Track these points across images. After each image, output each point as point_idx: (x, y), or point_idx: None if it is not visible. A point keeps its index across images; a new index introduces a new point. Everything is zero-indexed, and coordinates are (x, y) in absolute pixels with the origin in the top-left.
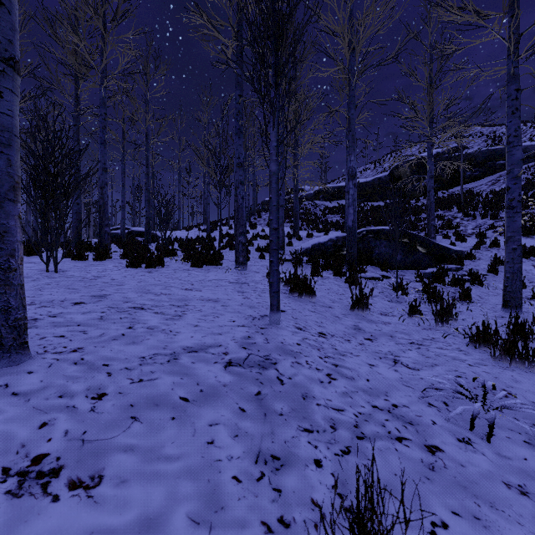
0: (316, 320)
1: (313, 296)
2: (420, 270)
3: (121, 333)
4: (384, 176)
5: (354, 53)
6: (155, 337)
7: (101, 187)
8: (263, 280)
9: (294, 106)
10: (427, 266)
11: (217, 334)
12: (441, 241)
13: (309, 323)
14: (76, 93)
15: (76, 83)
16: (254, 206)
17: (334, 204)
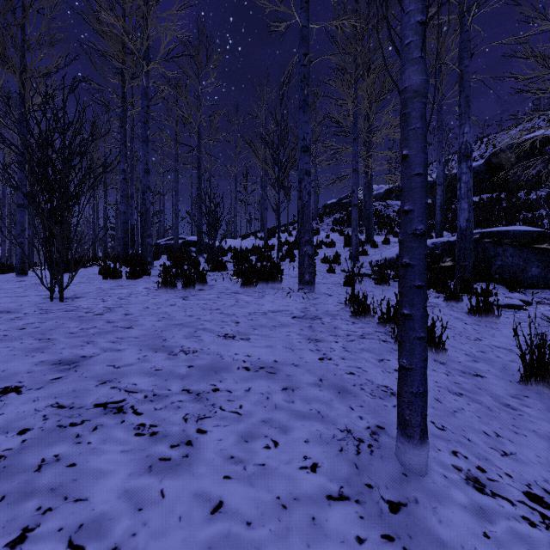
0: (482, 428)
1: (441, 350)
2: None
3: None
4: (478, 166)
5: None
6: None
7: (143, 192)
8: (342, 310)
9: (372, 76)
10: None
11: None
12: None
13: (478, 446)
14: (123, 91)
15: (123, 80)
16: (315, 209)
17: None
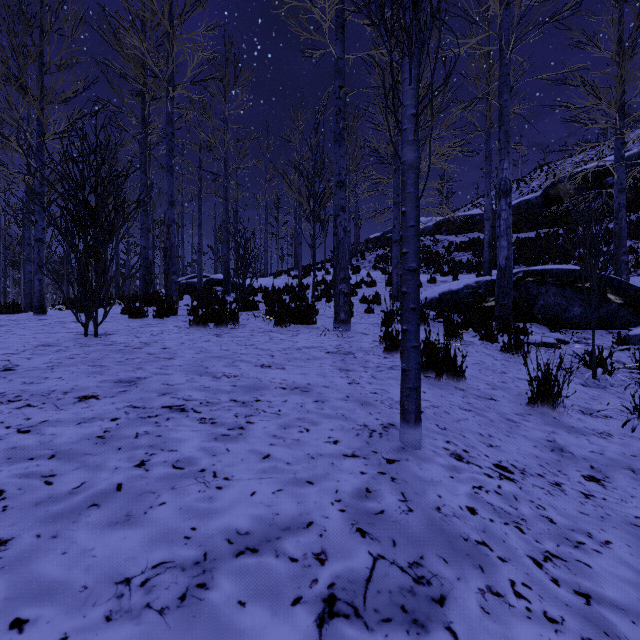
0: (479, 431)
1: (461, 378)
2: (615, 330)
3: (117, 481)
4: (535, 198)
5: (509, 11)
6: (177, 496)
7: (167, 225)
8: (375, 347)
9: None
10: (626, 324)
11: (304, 484)
12: (638, 284)
13: (470, 440)
14: (143, 114)
15: (143, 102)
16: (356, 244)
17: (462, 238)
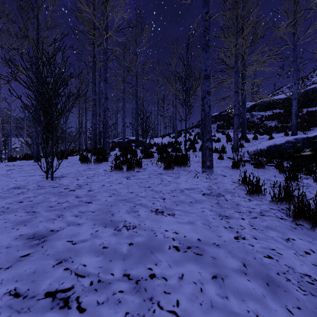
0: None
1: None
2: None
3: None
4: None
5: None
6: None
7: (104, 111)
8: (237, 188)
9: (249, 28)
10: None
11: None
12: None
13: None
14: (94, 53)
15: (94, 47)
16: None
17: (268, 113)
